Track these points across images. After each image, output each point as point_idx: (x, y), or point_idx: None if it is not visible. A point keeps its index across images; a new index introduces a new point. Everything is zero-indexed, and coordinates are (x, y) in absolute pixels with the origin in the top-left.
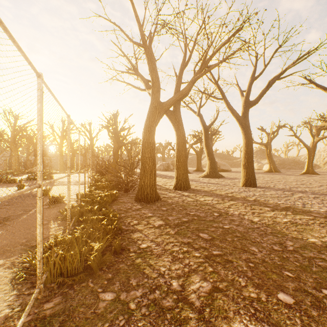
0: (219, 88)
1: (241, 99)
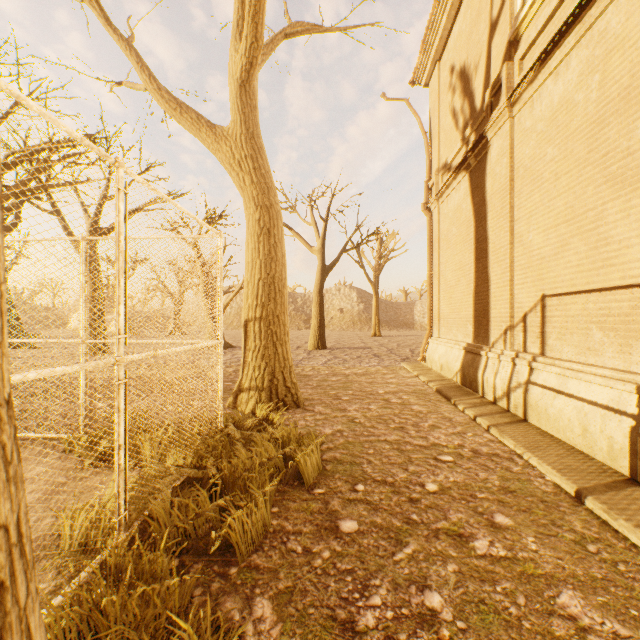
0: (50, 196)
1: (87, 221)
